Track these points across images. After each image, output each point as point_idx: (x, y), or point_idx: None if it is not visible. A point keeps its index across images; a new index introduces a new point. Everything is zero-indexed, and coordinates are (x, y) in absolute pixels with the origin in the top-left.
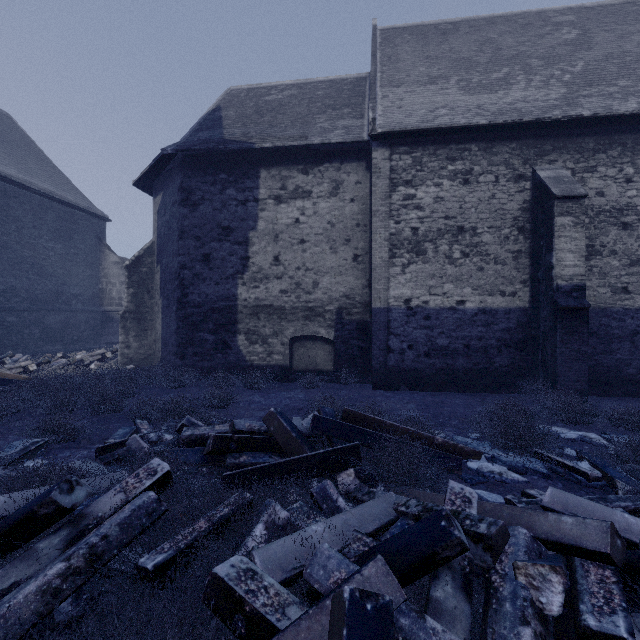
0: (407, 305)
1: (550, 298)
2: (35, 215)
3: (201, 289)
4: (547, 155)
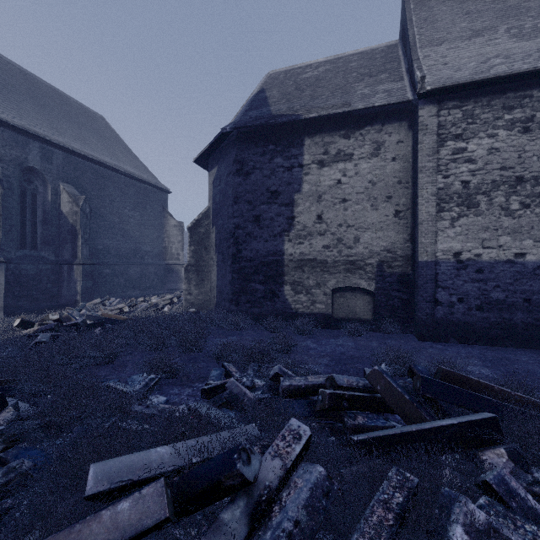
0: (456, 258)
1: None
2: (121, 191)
3: (252, 246)
4: None
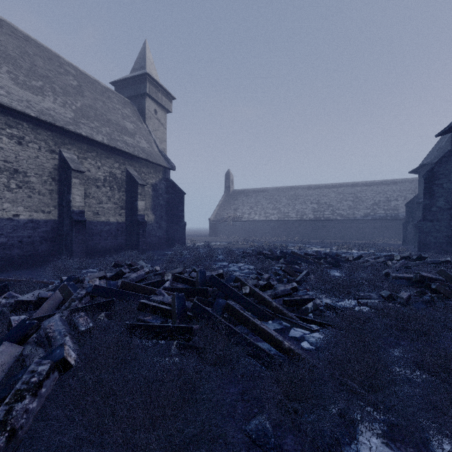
0: None
1: (70, 216)
2: None
3: None
4: (67, 145)
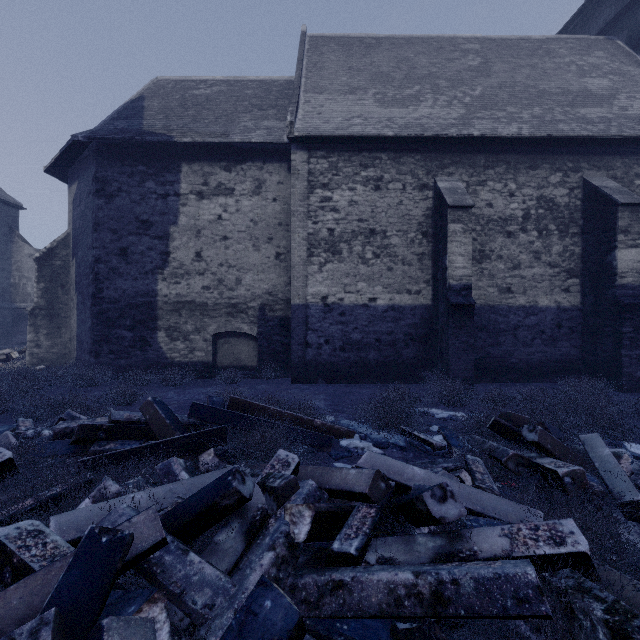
0: (324, 302)
1: (445, 296)
2: None
3: (118, 284)
4: (446, 168)
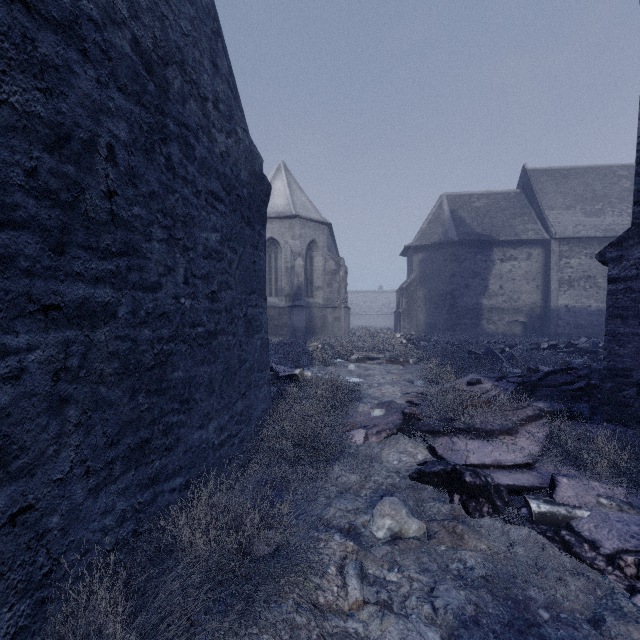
0: (566, 307)
1: None
2: None
3: (464, 300)
4: None
